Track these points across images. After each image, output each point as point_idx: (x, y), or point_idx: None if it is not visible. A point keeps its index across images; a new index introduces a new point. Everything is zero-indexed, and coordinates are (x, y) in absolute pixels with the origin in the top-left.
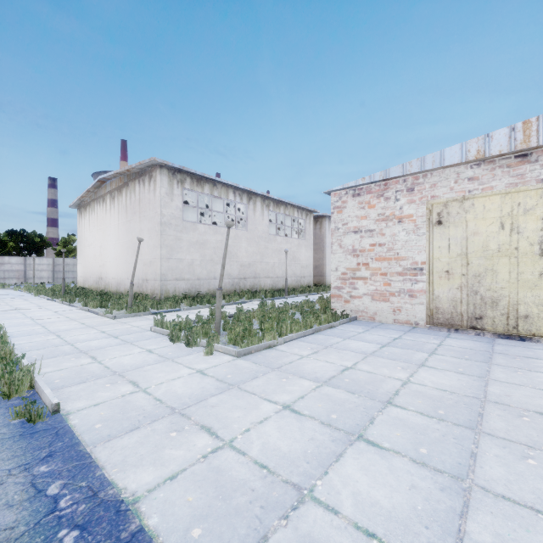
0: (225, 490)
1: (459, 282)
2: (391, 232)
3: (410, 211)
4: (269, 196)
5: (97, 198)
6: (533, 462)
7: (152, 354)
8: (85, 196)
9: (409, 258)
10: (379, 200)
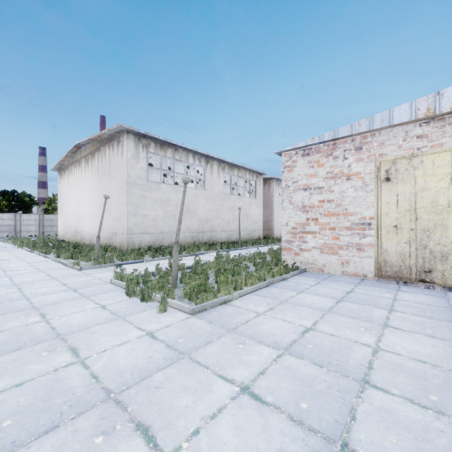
0: None
1: (407, 236)
2: (339, 188)
3: (358, 169)
4: (224, 160)
5: (74, 162)
6: None
7: (104, 310)
8: (64, 160)
9: (357, 213)
10: (328, 159)
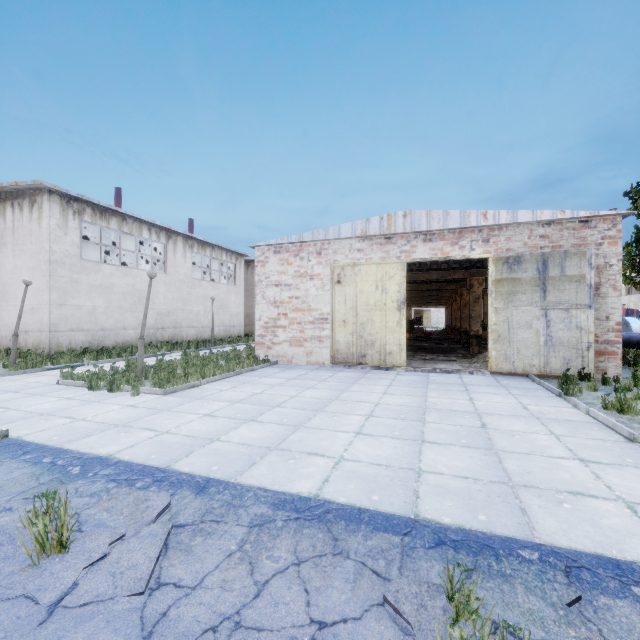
0: (167, 445)
1: (352, 329)
2: (305, 287)
3: (319, 271)
4: (193, 236)
5: None
6: (336, 417)
7: (73, 400)
8: None
9: (318, 309)
10: (296, 259)
